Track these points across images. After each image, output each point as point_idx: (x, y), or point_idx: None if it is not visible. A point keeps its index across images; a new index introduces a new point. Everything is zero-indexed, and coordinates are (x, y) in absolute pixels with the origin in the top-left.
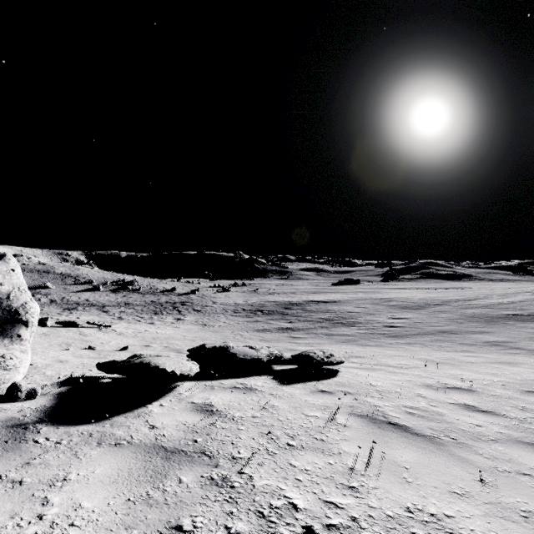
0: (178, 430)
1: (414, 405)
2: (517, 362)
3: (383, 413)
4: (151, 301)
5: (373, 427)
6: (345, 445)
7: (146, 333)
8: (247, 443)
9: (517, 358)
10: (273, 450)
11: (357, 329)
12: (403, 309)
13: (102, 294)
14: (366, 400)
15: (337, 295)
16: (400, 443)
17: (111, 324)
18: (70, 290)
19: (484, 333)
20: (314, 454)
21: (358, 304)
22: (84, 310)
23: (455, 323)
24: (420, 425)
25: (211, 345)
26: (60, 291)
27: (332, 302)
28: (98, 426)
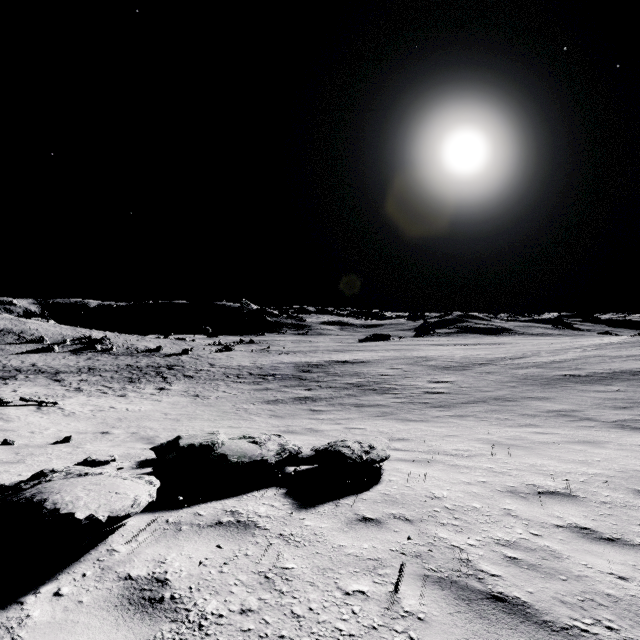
0: None
1: (509, 536)
2: (599, 440)
3: (473, 567)
4: (126, 365)
5: (470, 616)
6: None
7: (110, 411)
8: None
9: (595, 433)
10: None
11: (393, 398)
12: (444, 370)
13: (57, 356)
14: (437, 534)
15: (365, 354)
16: None
17: (62, 398)
18: (10, 352)
19: (543, 399)
20: None
21: (391, 365)
22: (27, 379)
23: (507, 387)
24: (541, 593)
25: (189, 439)
26: None
27: (360, 362)
28: None
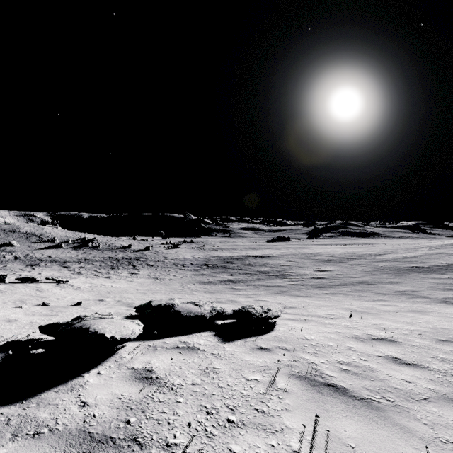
0: (112, 407)
1: (346, 360)
2: (426, 310)
3: (320, 372)
4: (109, 257)
5: (312, 391)
6: (286, 417)
7: (102, 287)
8: (184, 421)
9: (425, 306)
10: (212, 431)
11: (289, 281)
12: (326, 262)
13: (64, 251)
14: (303, 356)
15: (271, 251)
16: (341, 411)
17: (70, 278)
18: (34, 248)
19: (394, 283)
20: (255, 433)
21: (289, 259)
22: (46, 266)
23: (369, 274)
24: (356, 385)
25: (157, 302)
26: (24, 249)
27: (267, 257)
28: (21, 407)
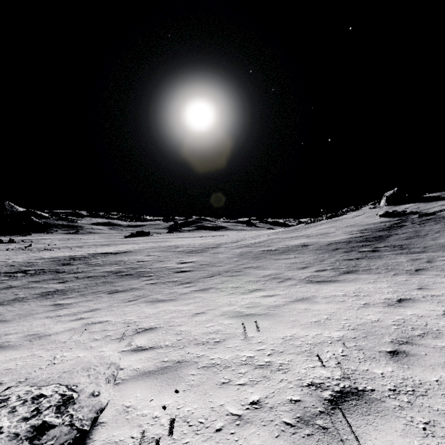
0: None
1: None
2: (309, 296)
3: None
4: None
5: None
6: None
7: None
8: None
9: (301, 290)
10: None
11: (147, 280)
12: (189, 253)
13: None
14: None
15: (128, 246)
16: None
17: None
18: None
19: (257, 268)
20: None
21: (148, 253)
22: None
23: (232, 261)
24: None
25: None
26: None
27: (122, 253)
28: None
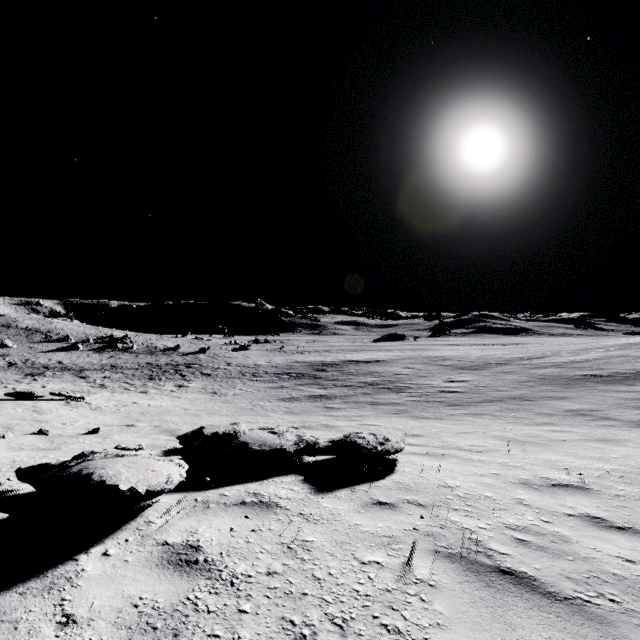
0: (118, 625)
1: (519, 522)
2: (618, 439)
3: (482, 546)
4: (146, 363)
5: (478, 585)
6: None
7: (133, 406)
8: None
9: (615, 432)
10: None
11: (408, 396)
12: (460, 369)
13: (81, 354)
14: (449, 517)
15: (380, 354)
16: (538, 627)
17: (88, 394)
18: (38, 350)
19: (562, 399)
20: None
21: (406, 365)
22: (54, 376)
23: (525, 386)
24: (547, 570)
25: (212, 429)
26: (23, 351)
27: (375, 362)
28: None
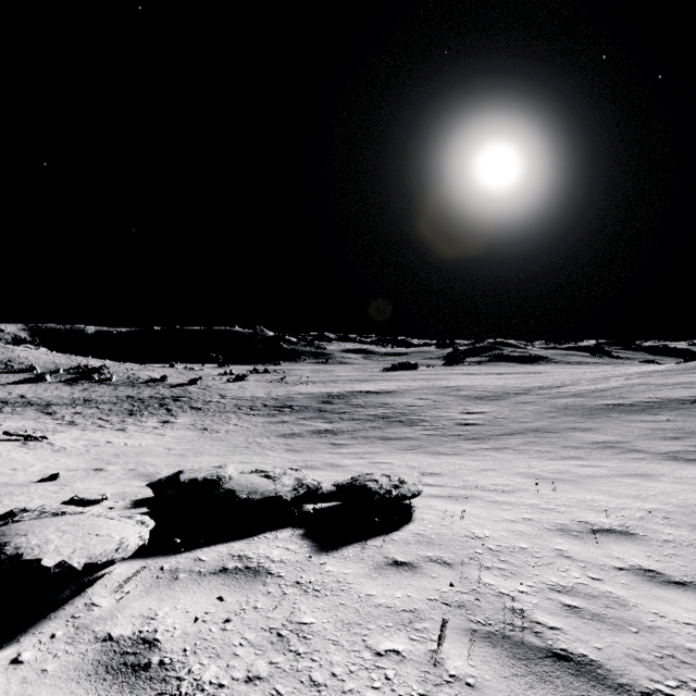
0: None
1: (564, 581)
2: (652, 473)
3: (527, 619)
4: (127, 396)
5: (530, 680)
6: None
7: (107, 446)
8: None
9: (646, 466)
10: None
11: (422, 430)
12: (477, 400)
13: (49, 386)
14: (481, 579)
15: (391, 384)
16: None
17: (53, 433)
18: None
19: (586, 430)
20: None
21: (419, 395)
22: (14, 412)
23: (546, 417)
24: (611, 649)
25: (191, 474)
26: None
27: (385, 393)
28: None
